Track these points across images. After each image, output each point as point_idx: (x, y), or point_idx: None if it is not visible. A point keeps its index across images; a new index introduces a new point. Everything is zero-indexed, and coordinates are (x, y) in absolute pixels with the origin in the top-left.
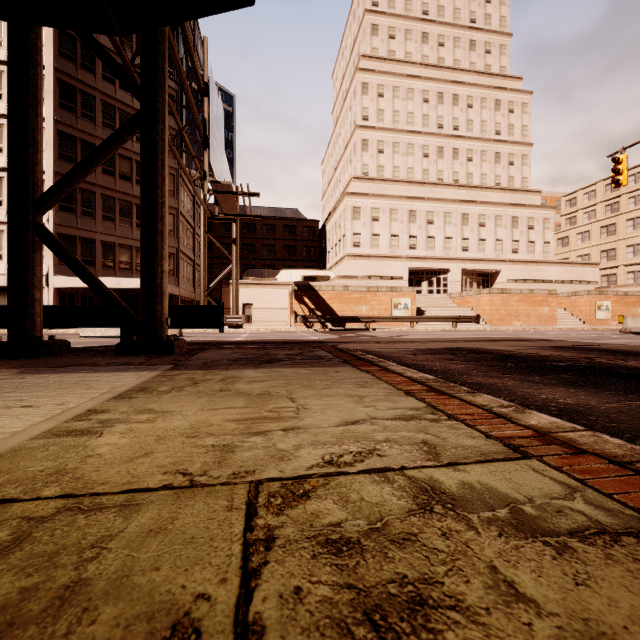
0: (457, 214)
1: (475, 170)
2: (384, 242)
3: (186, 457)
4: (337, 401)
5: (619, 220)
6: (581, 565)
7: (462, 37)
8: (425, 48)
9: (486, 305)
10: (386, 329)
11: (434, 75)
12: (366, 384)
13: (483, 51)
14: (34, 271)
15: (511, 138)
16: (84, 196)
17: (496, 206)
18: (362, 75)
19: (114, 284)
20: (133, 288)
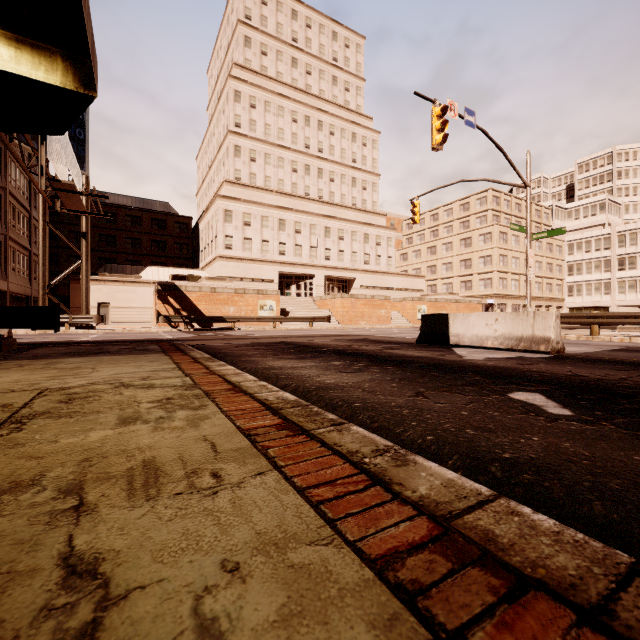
0: (321, 227)
1: (336, 190)
2: (256, 246)
3: (11, 387)
4: (124, 368)
5: (438, 244)
6: (151, 390)
7: (326, 71)
8: (295, 72)
9: (339, 307)
10: (251, 328)
11: (302, 99)
12: (157, 361)
13: (343, 88)
14: None
15: (364, 167)
16: None
17: (352, 223)
18: (235, 83)
19: None
20: None
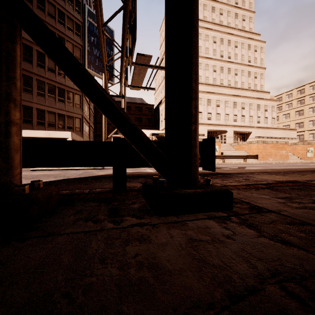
0: (231, 102)
1: (238, 80)
2: None
3: None
4: None
5: (305, 108)
6: None
7: (231, 11)
8: (213, 15)
9: (255, 149)
10: None
11: (218, 29)
12: None
13: (241, 19)
14: (9, 73)
15: (255, 64)
16: (25, 79)
17: (250, 98)
18: None
19: (45, 135)
20: (55, 138)
